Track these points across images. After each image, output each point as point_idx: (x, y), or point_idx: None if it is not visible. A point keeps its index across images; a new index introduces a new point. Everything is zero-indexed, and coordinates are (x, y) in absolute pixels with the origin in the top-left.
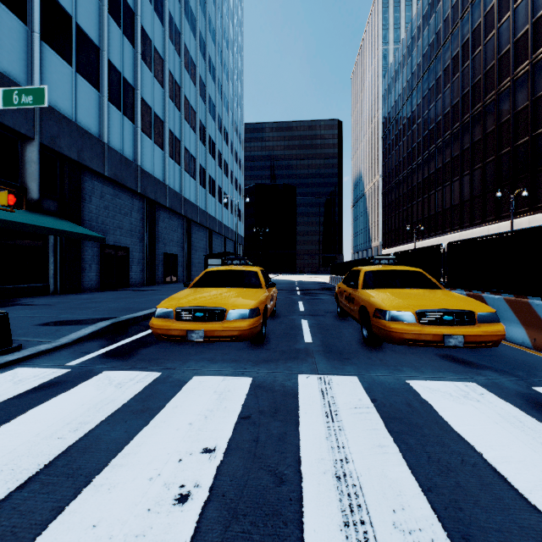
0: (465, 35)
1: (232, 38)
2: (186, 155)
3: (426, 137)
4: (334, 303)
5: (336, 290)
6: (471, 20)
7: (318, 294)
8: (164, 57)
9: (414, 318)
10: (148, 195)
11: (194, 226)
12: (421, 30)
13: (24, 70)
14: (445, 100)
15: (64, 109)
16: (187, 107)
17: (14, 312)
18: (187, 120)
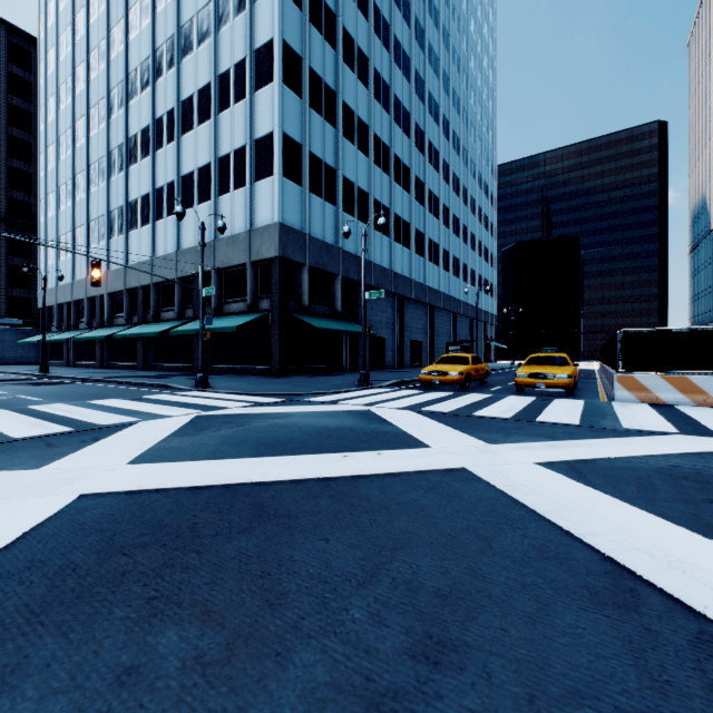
0: None
1: (480, 88)
2: (430, 245)
3: None
4: None
5: None
6: None
7: None
8: (411, 166)
9: (527, 376)
10: (399, 292)
11: (437, 312)
12: None
13: (335, 235)
14: None
15: (351, 248)
16: (430, 199)
17: (347, 377)
18: (430, 211)
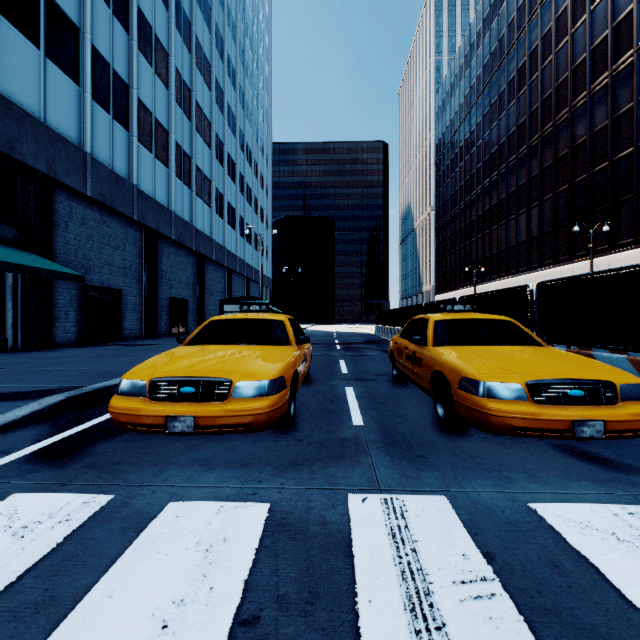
0: (533, 42)
1: (257, 37)
2: (198, 175)
3: (487, 162)
4: (385, 362)
5: (391, 346)
6: (540, 25)
7: (362, 349)
8: (169, 50)
9: (524, 394)
10: (148, 223)
11: (208, 264)
12: (481, 36)
13: None
14: (509, 118)
15: (28, 104)
16: (200, 116)
17: None
18: (200, 132)
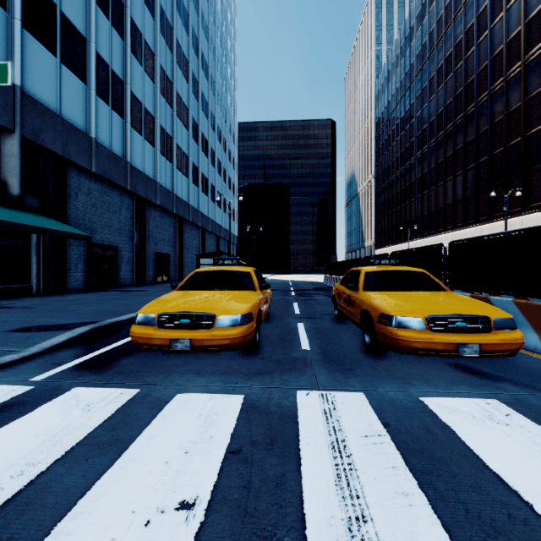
0: (458, 35)
1: (225, 35)
2: (178, 152)
3: (419, 137)
4: (330, 304)
5: (334, 292)
6: (464, 21)
7: (312, 294)
8: (155, 51)
9: (424, 325)
10: (138, 192)
11: (186, 225)
12: (414, 30)
13: (4, 58)
14: (438, 100)
15: (48, 101)
16: (179, 104)
17: None
18: (179, 117)
